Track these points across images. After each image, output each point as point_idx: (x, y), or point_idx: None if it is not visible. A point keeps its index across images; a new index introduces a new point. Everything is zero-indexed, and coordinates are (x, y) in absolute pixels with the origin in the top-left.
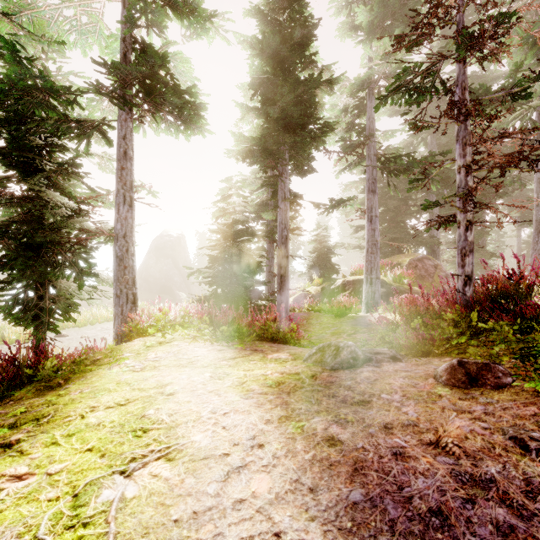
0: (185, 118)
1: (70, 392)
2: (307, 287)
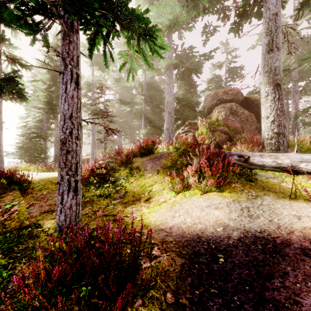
0: (21, 99)
1: None
2: None
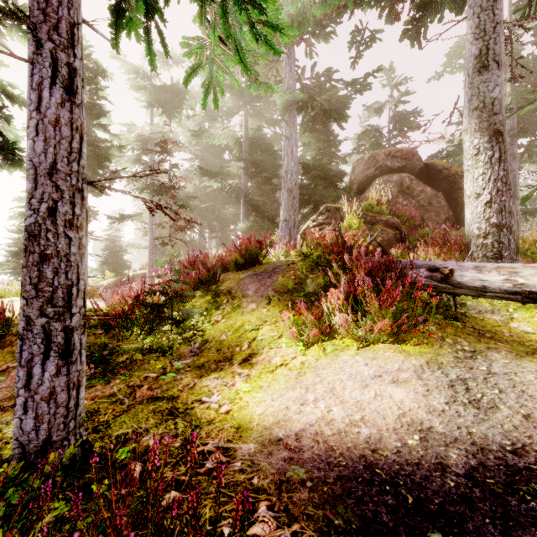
0: (12, 163)
1: None
2: (100, 281)
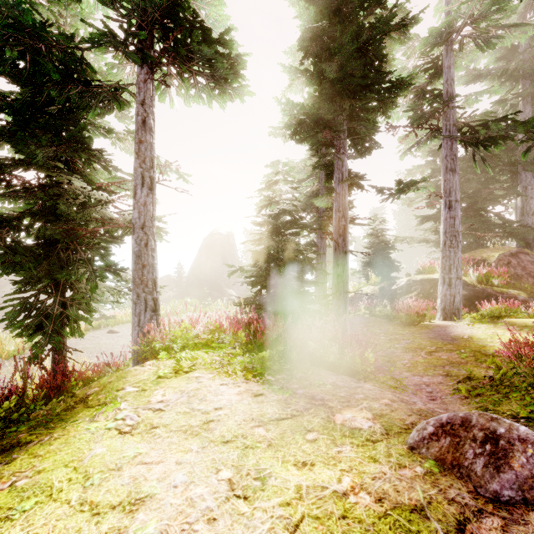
0: (218, 77)
1: None
2: (362, 286)
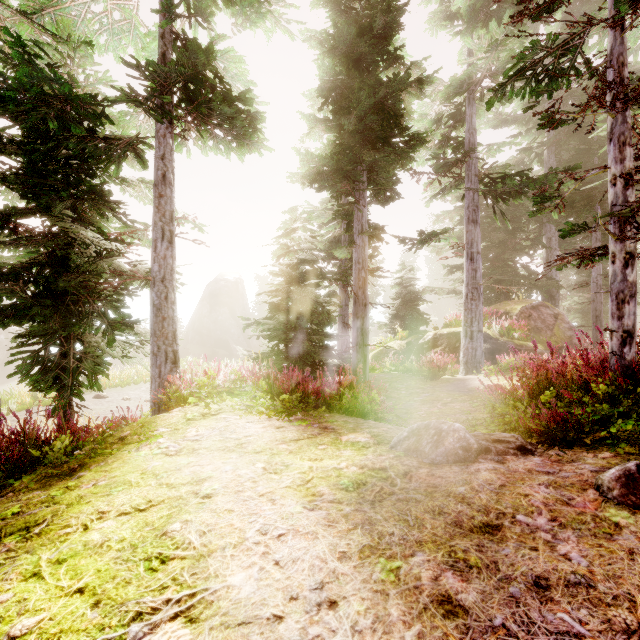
0: (237, 132)
1: (81, 484)
2: (389, 341)
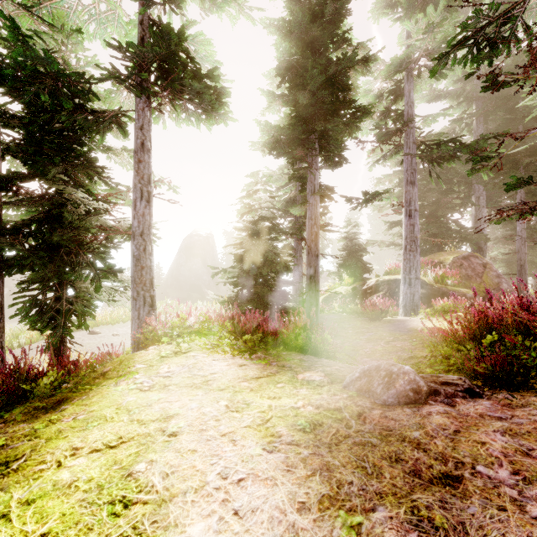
0: (206, 105)
1: (63, 418)
2: (337, 287)
